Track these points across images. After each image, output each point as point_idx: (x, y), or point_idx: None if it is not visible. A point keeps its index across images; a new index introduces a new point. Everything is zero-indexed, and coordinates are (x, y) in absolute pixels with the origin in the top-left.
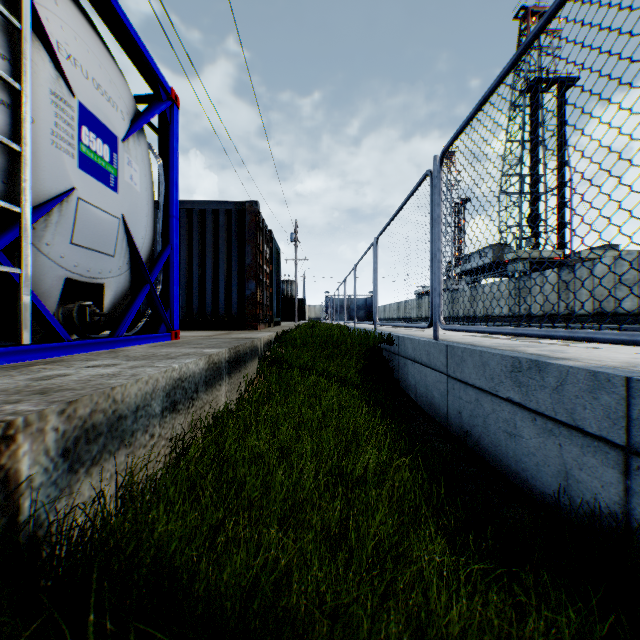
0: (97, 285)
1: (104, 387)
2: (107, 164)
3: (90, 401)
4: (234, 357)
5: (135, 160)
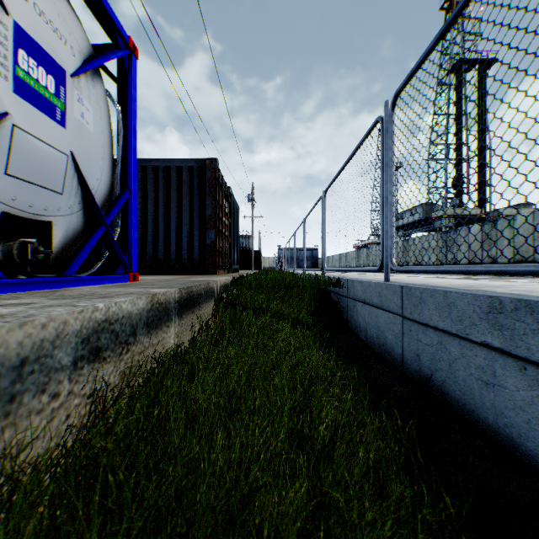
0: (45, 223)
1: None
2: (52, 96)
3: None
4: (186, 298)
5: (87, 99)
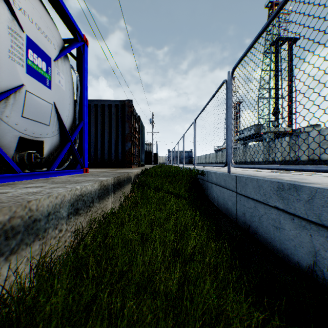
0: (39, 141)
1: (23, 201)
2: (44, 73)
3: (9, 211)
4: (117, 182)
5: (62, 72)
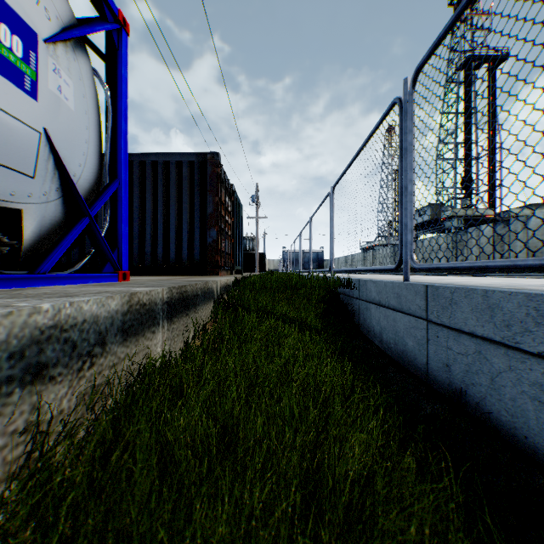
0: (14, 212)
1: None
2: (19, 61)
3: None
4: (178, 298)
5: (67, 72)
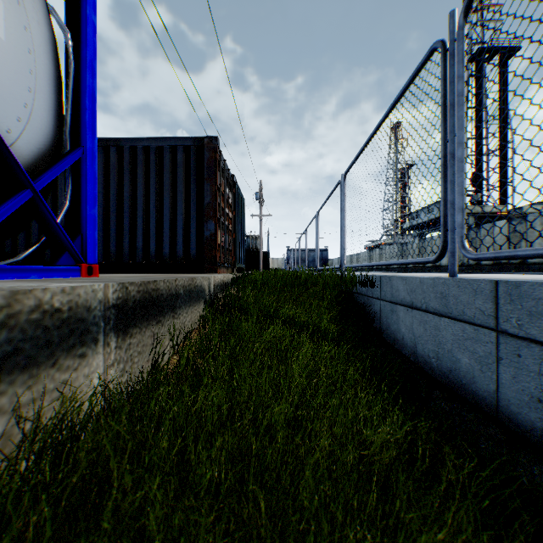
0: None
1: None
2: None
3: None
4: (141, 299)
5: None
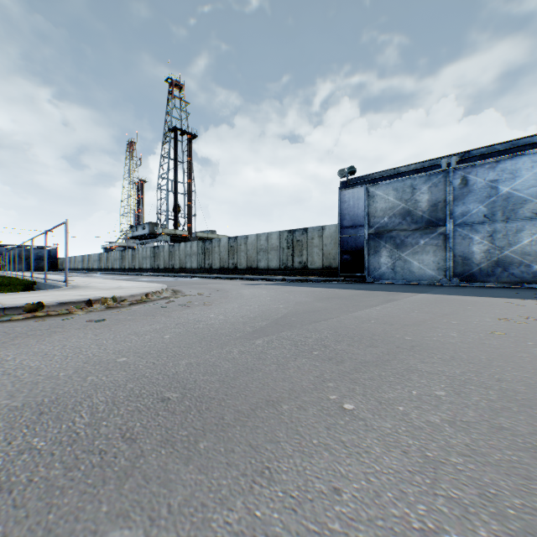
0: None
1: None
2: None
3: None
4: None
5: None
